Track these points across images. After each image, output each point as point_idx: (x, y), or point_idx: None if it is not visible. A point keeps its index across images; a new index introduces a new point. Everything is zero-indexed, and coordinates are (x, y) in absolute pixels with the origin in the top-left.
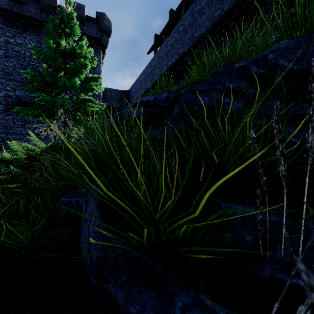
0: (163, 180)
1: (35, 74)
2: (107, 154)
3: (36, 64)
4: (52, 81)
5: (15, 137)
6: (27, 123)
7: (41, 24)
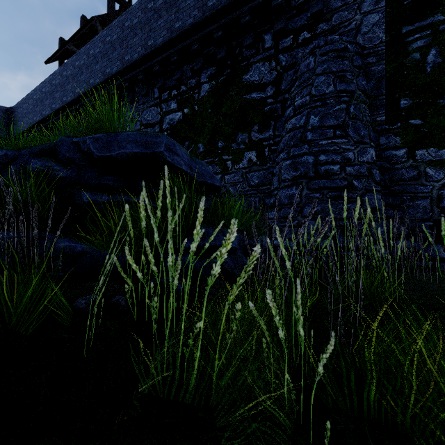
0: None
1: None
2: None
3: None
4: None
5: None
6: None
7: None
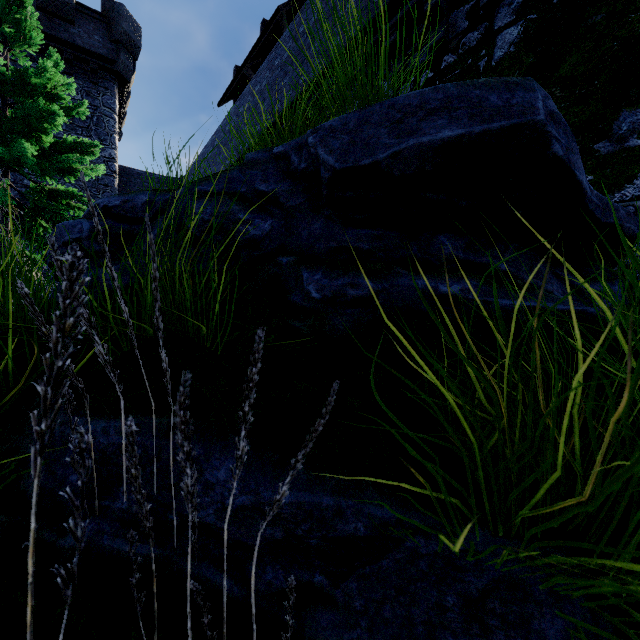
0: None
1: None
2: None
3: None
4: None
5: None
6: None
7: None
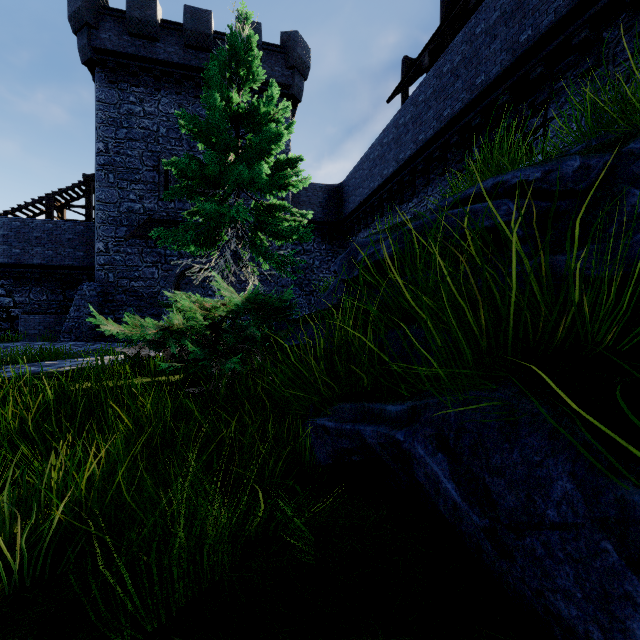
0: None
1: (190, 163)
2: (511, 321)
3: (176, 148)
4: (218, 173)
5: (143, 284)
6: (162, 259)
7: (185, 72)
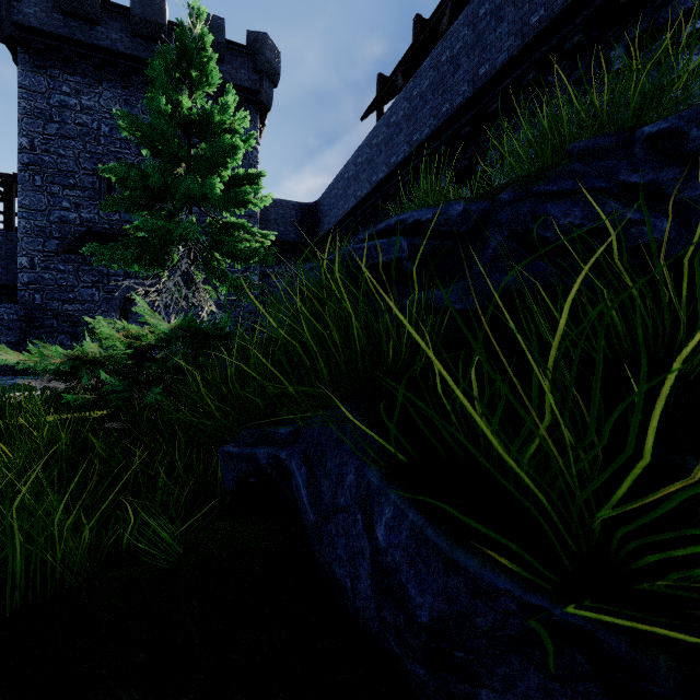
0: (651, 424)
1: (129, 172)
2: (358, 347)
3: (121, 151)
4: (164, 185)
5: (79, 308)
6: (104, 279)
7: (132, 64)
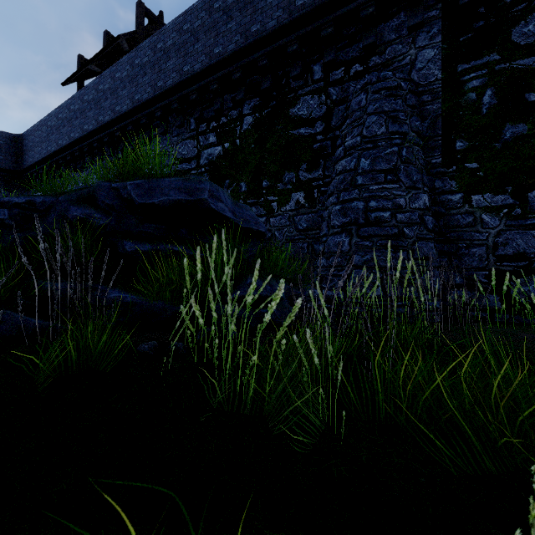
0: None
1: None
2: None
3: None
4: None
5: None
6: None
7: None
